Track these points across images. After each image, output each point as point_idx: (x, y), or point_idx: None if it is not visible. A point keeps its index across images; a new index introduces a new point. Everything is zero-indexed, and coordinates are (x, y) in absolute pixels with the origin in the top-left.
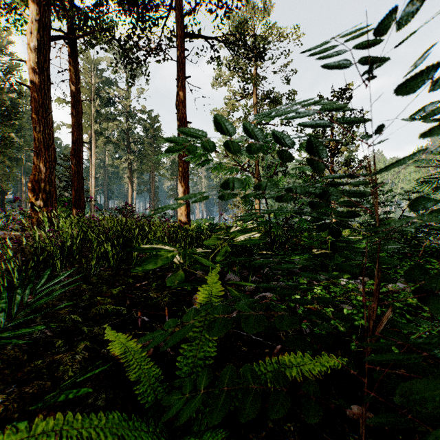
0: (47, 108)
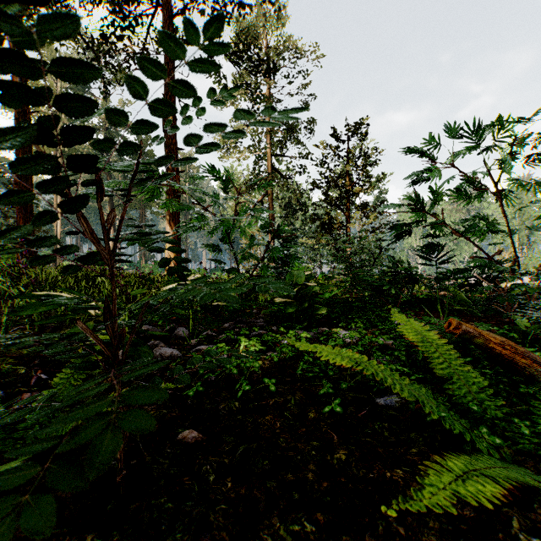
0: None
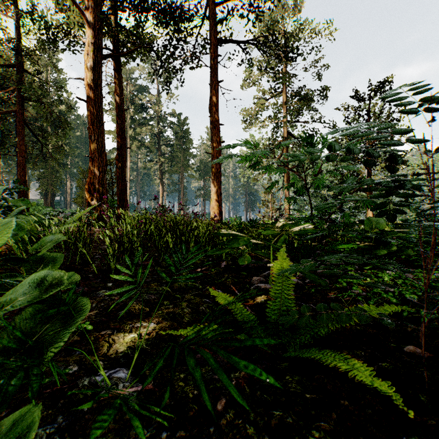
0: (100, 119)
